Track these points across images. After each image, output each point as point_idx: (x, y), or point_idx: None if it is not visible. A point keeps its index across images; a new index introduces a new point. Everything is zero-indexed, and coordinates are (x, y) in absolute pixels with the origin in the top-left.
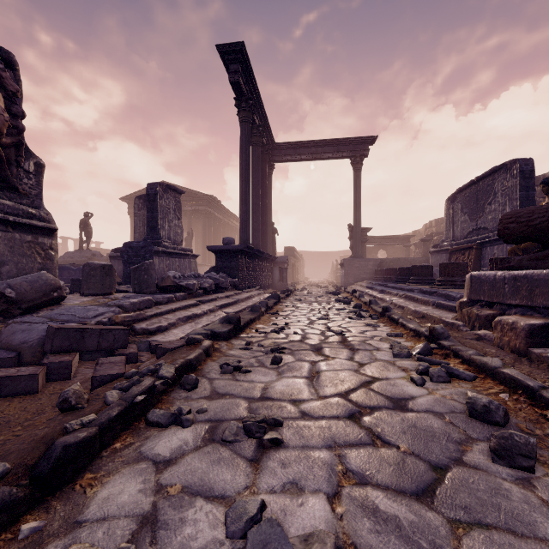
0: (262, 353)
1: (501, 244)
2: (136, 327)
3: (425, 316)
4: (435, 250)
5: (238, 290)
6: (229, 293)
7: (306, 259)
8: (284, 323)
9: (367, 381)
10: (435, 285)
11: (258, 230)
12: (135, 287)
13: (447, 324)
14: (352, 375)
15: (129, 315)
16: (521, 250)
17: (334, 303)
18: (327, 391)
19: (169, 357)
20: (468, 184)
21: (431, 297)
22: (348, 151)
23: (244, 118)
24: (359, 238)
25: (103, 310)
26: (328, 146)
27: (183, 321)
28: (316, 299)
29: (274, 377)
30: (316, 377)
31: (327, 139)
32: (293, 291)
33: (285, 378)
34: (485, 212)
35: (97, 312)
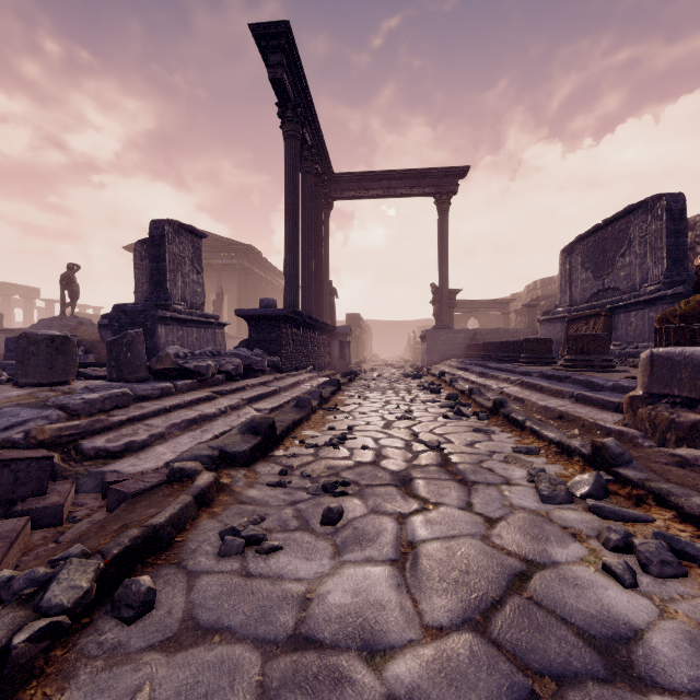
0: (306, 495)
1: (641, 309)
2: (85, 445)
3: (565, 416)
4: (546, 319)
5: (281, 373)
6: (266, 378)
7: (375, 330)
8: (346, 427)
9: (516, 572)
10: (561, 366)
11: (311, 289)
12: (112, 372)
13: (609, 433)
14: (482, 553)
15: (73, 424)
16: (677, 316)
17: (417, 391)
18: (440, 609)
19: (121, 515)
20: (592, 230)
21: (564, 384)
22: (431, 186)
23: (291, 133)
24: (446, 303)
25: (27, 416)
26: (404, 179)
27: (180, 428)
28: (391, 385)
29: (325, 561)
30: (412, 561)
31: (403, 169)
32: (359, 373)
33: (348, 567)
34: (615, 267)
35: (13, 420)
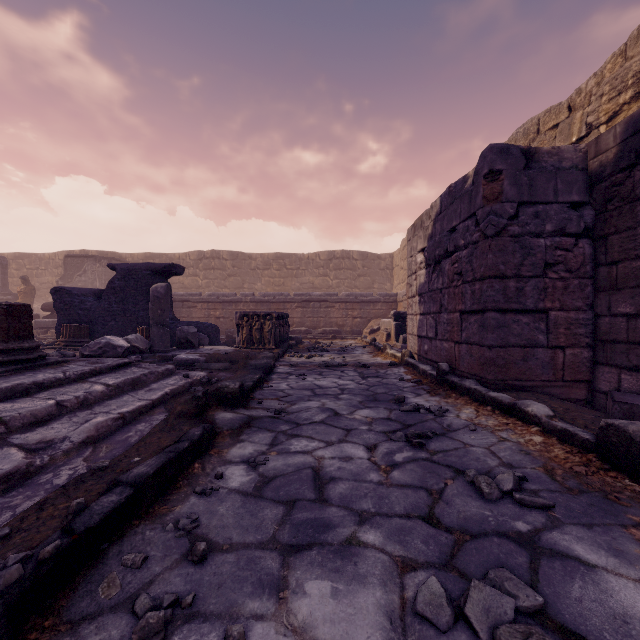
0: None
1: None
2: None
3: None
4: None
5: None
6: None
7: None
8: None
9: None
10: None
11: None
12: None
13: None
14: None
15: None
16: None
17: None
18: None
19: None
20: None
21: None
22: None
23: None
24: None
25: None
26: None
27: None
28: None
29: None
30: None
31: None
32: None
33: None
34: None
35: None
